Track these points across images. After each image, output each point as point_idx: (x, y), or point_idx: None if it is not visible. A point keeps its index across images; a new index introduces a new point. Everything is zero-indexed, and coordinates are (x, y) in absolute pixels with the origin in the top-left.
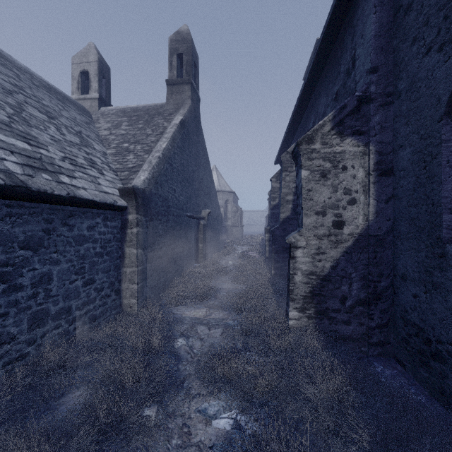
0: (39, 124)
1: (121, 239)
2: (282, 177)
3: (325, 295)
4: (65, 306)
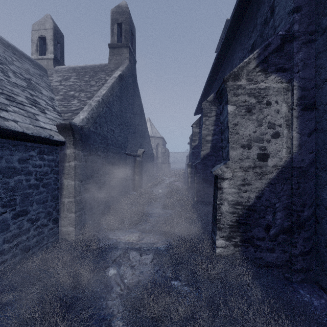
0: None
1: (60, 172)
2: (202, 121)
3: (251, 224)
4: None
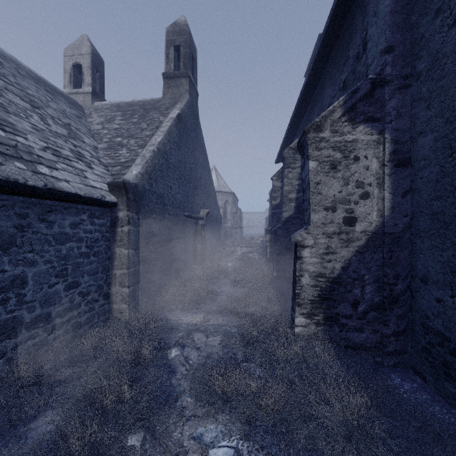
0: (19, 112)
1: (111, 239)
2: (284, 174)
3: (336, 299)
4: (43, 313)
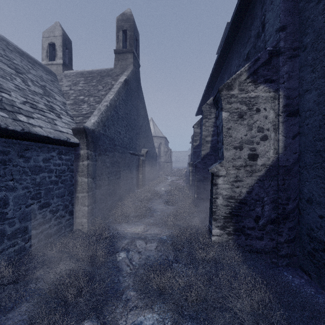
0: (5, 75)
1: (75, 170)
2: (202, 123)
3: (242, 215)
4: (21, 226)
